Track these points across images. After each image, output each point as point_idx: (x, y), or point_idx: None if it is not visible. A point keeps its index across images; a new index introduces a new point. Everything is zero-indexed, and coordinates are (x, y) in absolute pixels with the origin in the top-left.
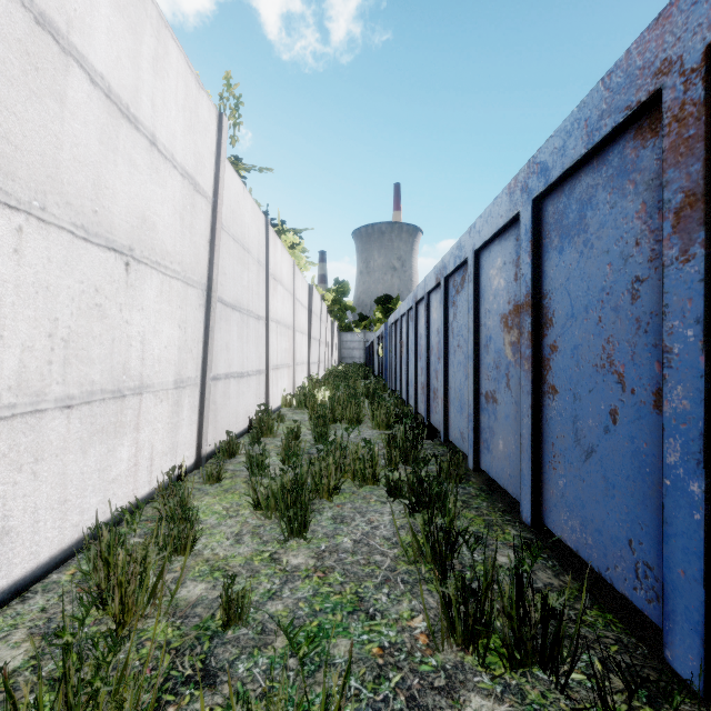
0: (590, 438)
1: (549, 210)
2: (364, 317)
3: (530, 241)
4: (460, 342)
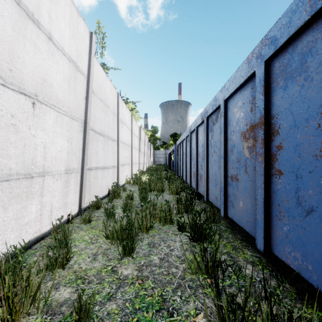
0: (310, 202)
1: (276, 65)
2: (165, 143)
3: (263, 86)
4: (215, 150)
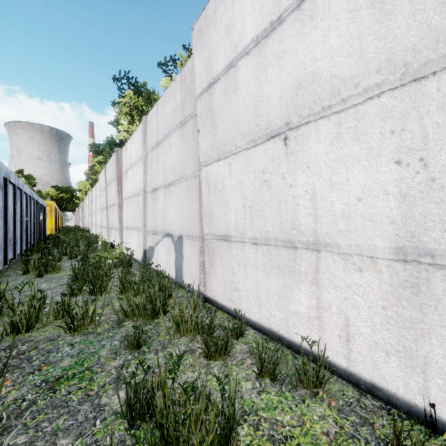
0: None
1: None
2: None
3: None
4: None
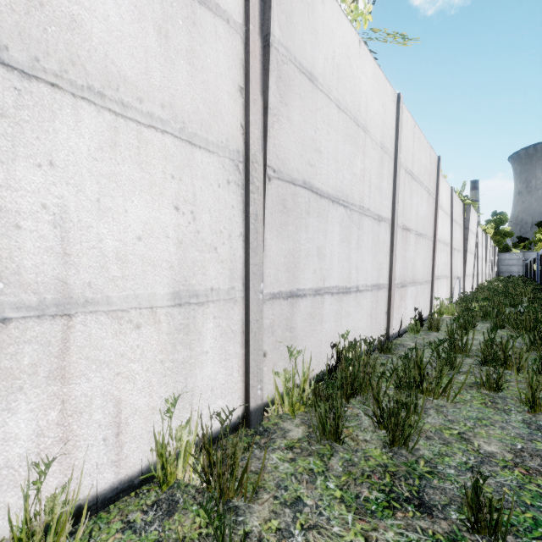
0: None
1: None
2: (523, 239)
3: None
4: None
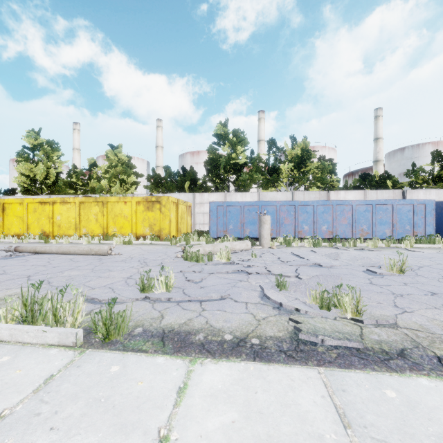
0: None
1: None
2: None
3: None
4: None
